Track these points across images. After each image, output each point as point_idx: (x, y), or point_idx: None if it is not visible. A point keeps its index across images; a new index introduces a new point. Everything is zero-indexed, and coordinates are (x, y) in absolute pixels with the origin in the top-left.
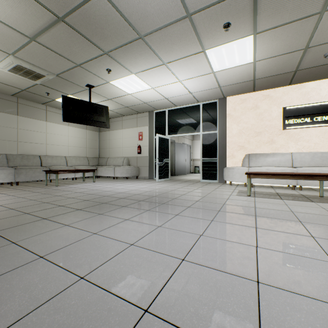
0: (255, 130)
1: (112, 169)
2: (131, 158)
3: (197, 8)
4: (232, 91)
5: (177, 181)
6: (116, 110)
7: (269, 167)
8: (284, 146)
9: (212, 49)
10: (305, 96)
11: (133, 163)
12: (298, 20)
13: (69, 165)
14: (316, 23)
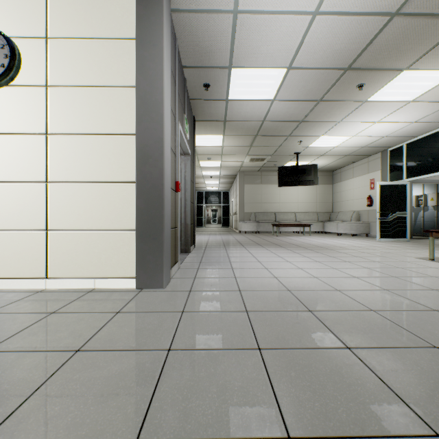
0: None
1: (335, 224)
2: (362, 211)
3: (320, 96)
4: None
5: (410, 243)
6: (338, 160)
7: None
8: None
9: (374, 96)
10: None
11: (364, 218)
12: None
13: (298, 220)
14: None
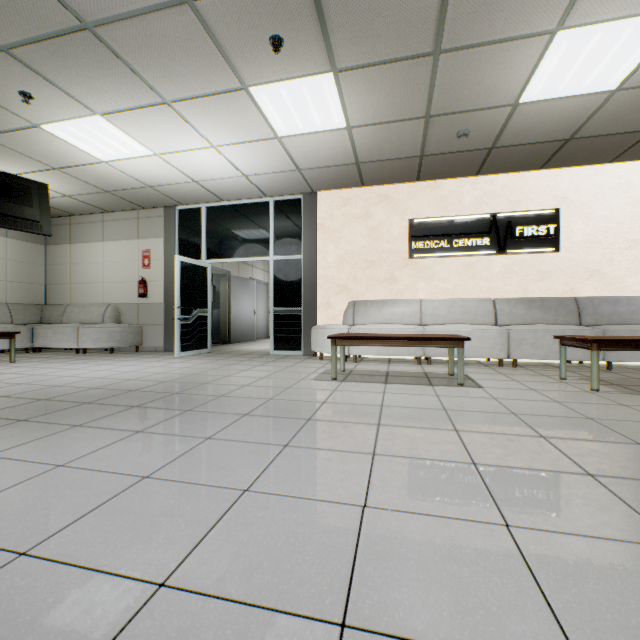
0: (367, 258)
1: (73, 331)
2: (126, 306)
3: None
4: (325, 181)
5: (223, 355)
6: (83, 197)
7: (383, 325)
8: (411, 288)
9: (263, 89)
10: (441, 202)
11: (130, 317)
12: (402, 60)
13: None
14: (433, 73)
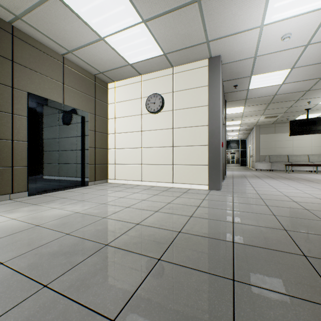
0: None
1: None
2: None
3: None
4: None
5: None
6: None
7: None
8: None
9: None
10: None
11: None
12: None
13: (311, 161)
14: None
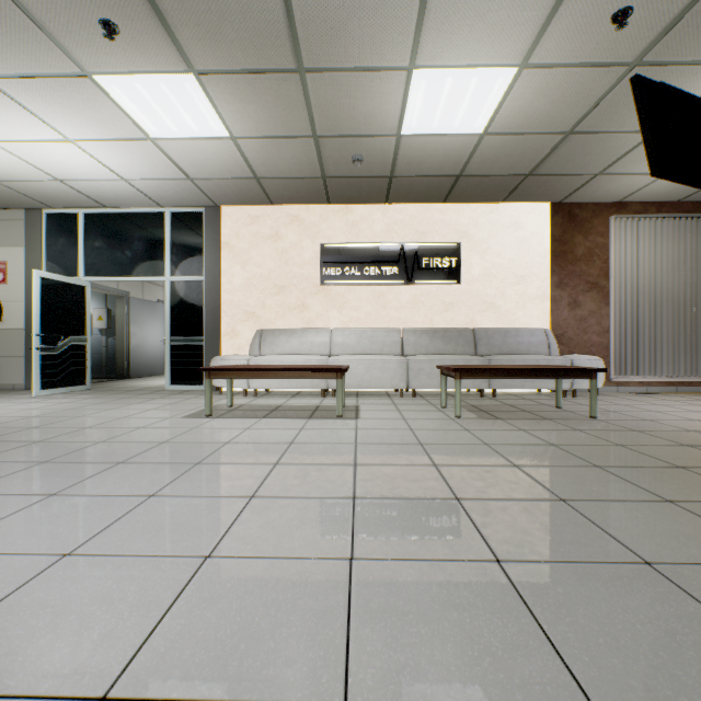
0: (277, 283)
1: None
2: None
3: None
4: (226, 194)
5: (103, 392)
6: None
7: (288, 355)
8: (323, 317)
9: (112, 79)
10: (353, 228)
11: None
12: (267, 72)
13: None
14: (306, 92)
